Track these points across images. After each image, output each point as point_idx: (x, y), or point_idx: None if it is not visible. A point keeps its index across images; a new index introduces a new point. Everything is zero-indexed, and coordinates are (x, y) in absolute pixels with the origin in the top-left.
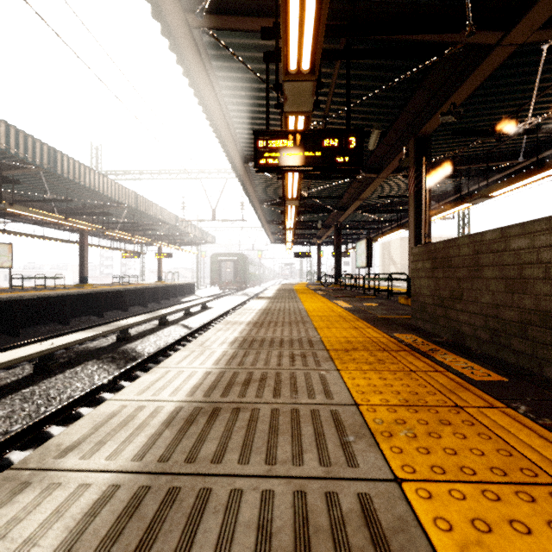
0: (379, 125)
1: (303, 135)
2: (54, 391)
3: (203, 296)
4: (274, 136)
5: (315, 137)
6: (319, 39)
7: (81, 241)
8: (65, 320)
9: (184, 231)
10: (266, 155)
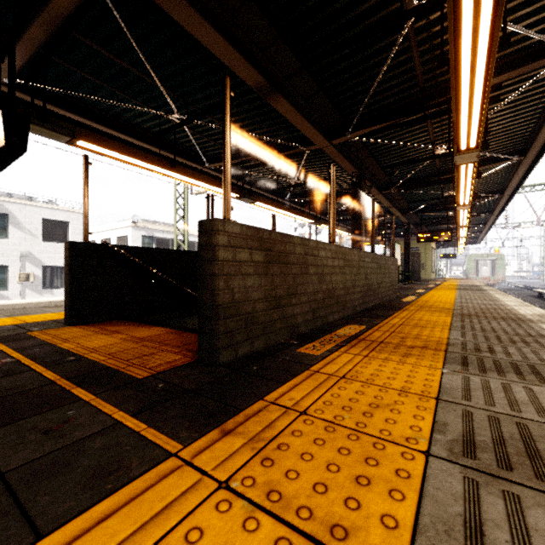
0: None
1: None
2: None
3: None
4: None
5: None
6: None
7: None
8: None
9: None
10: None
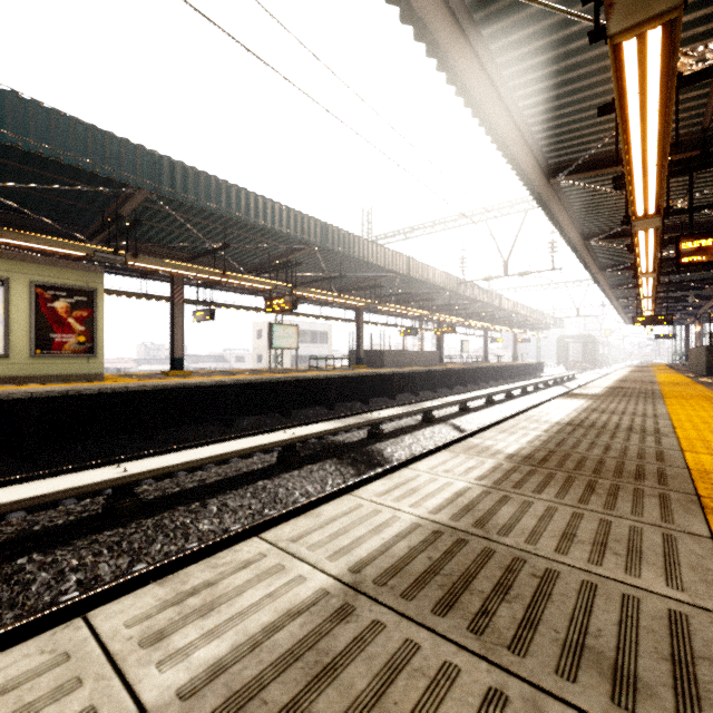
0: (692, 295)
1: (649, 317)
2: (560, 389)
3: (553, 374)
4: (639, 318)
5: (654, 317)
6: (652, 309)
7: (484, 336)
8: (506, 378)
9: (540, 321)
10: (636, 323)
